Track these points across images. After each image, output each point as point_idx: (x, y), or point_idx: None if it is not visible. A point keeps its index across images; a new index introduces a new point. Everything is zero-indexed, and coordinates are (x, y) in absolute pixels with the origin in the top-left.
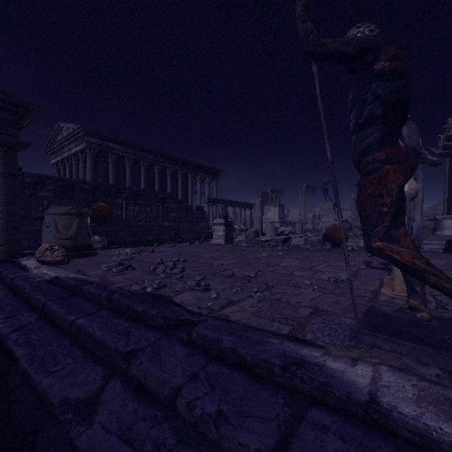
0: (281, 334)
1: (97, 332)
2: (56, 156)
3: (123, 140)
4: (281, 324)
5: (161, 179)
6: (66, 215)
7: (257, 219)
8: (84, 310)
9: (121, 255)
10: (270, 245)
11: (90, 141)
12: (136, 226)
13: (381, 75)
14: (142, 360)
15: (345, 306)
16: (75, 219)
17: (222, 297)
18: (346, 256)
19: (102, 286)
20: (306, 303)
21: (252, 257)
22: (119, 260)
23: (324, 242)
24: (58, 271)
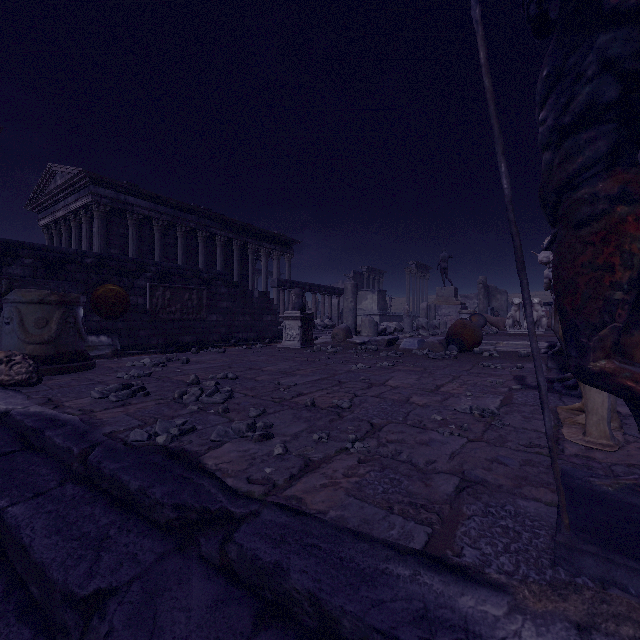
0: (411, 550)
1: (37, 542)
2: (47, 215)
3: (150, 192)
4: (407, 521)
5: (207, 251)
6: (40, 305)
7: (348, 311)
8: (33, 483)
9: (135, 368)
10: (369, 349)
11: (99, 193)
12: (167, 321)
13: (620, 14)
14: (112, 623)
15: (515, 470)
16: (57, 312)
17: (294, 454)
18: (542, 389)
19: (78, 431)
20: (445, 464)
21: (343, 370)
22: (128, 377)
23: (448, 345)
24: (14, 400)
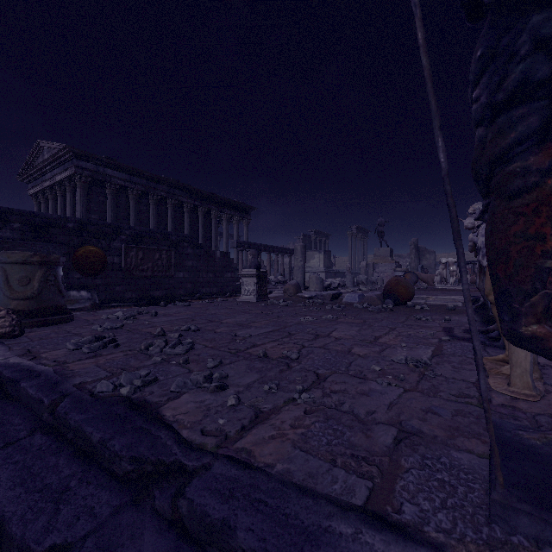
0: (353, 506)
1: (1, 494)
2: (35, 185)
3: (126, 165)
4: (349, 474)
5: (176, 216)
6: (24, 265)
7: (298, 269)
8: (5, 432)
9: (109, 320)
10: (316, 303)
11: (81, 166)
12: (140, 277)
13: None
14: None
15: (448, 421)
16: (38, 271)
17: (245, 404)
18: (477, 352)
19: (51, 382)
20: (384, 414)
21: (292, 322)
22: (101, 329)
23: (384, 299)
24: None
